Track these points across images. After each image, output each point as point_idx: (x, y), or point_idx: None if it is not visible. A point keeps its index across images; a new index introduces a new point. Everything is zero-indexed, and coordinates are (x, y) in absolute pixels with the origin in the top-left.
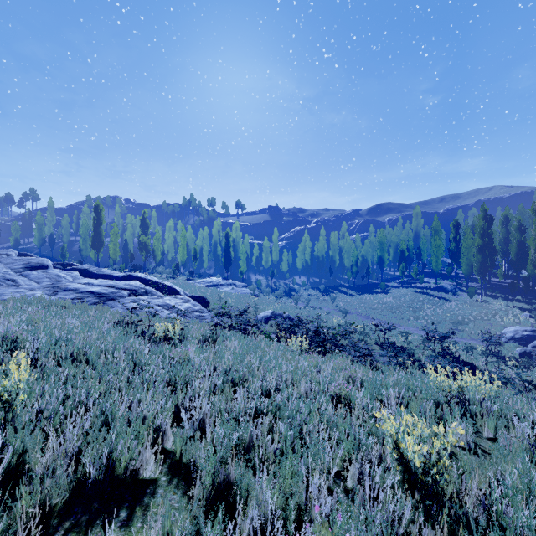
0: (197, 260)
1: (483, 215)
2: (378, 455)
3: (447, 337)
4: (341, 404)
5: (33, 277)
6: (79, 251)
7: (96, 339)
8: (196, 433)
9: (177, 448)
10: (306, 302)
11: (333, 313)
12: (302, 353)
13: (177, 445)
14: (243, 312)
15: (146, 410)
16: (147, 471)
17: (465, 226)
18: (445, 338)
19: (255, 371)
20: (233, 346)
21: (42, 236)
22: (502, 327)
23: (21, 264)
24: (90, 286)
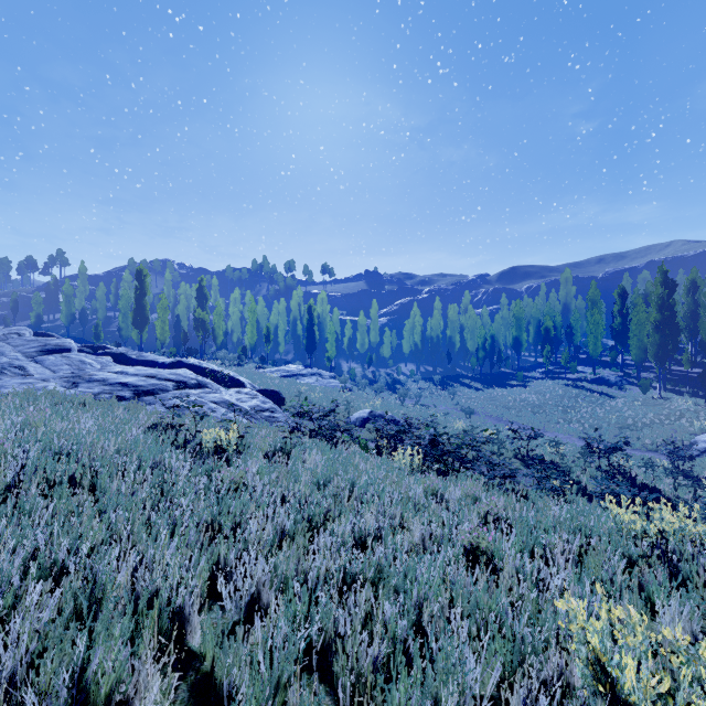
0: (270, 341)
1: (662, 279)
2: (557, 669)
3: (618, 448)
4: (479, 562)
5: (49, 364)
6: (119, 331)
7: (116, 452)
8: (245, 615)
9: (206, 651)
10: (416, 399)
11: (453, 414)
12: (413, 471)
13: (206, 645)
14: (329, 413)
15: (160, 579)
16: (148, 701)
17: (634, 295)
18: (615, 451)
19: (345, 502)
20: (313, 462)
21: (71, 311)
22: (692, 435)
23: (35, 346)
24: (124, 375)
